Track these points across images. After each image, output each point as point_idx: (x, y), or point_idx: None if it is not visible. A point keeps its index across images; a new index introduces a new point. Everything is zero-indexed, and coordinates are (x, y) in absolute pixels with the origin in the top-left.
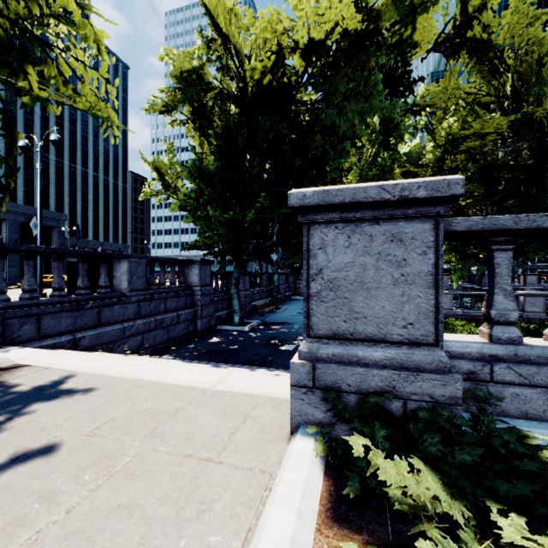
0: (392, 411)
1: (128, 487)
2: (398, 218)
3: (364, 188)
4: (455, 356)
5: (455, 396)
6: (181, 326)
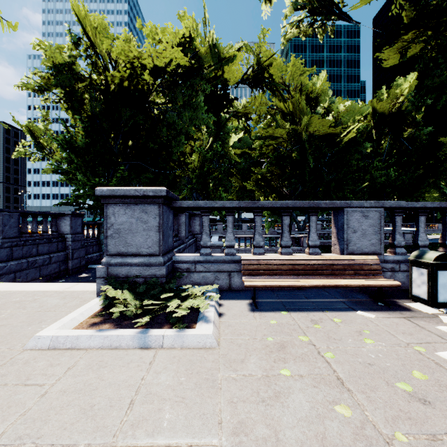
0: (140, 283)
1: (4, 321)
2: (145, 203)
3: (129, 190)
4: (184, 262)
5: (164, 274)
6: (53, 266)
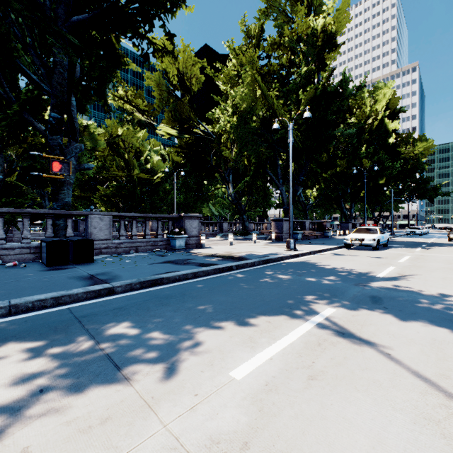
0: None
1: None
2: None
3: None
4: None
5: None
6: None
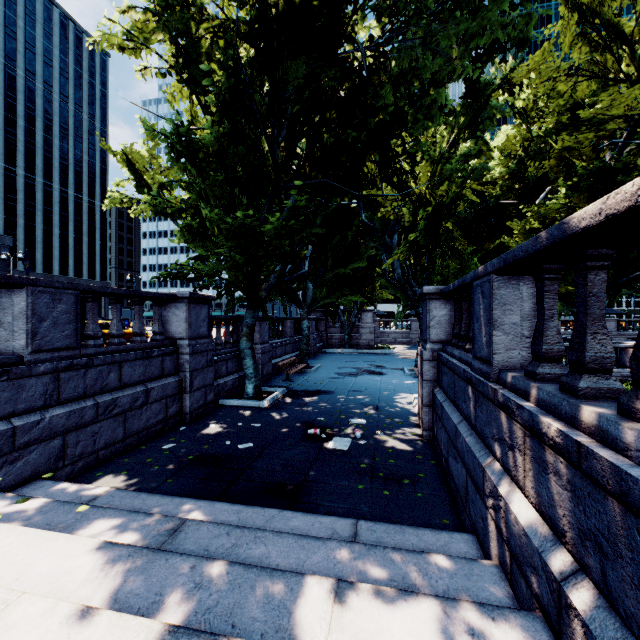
0: None
1: None
2: None
3: None
4: None
5: None
6: (153, 409)
